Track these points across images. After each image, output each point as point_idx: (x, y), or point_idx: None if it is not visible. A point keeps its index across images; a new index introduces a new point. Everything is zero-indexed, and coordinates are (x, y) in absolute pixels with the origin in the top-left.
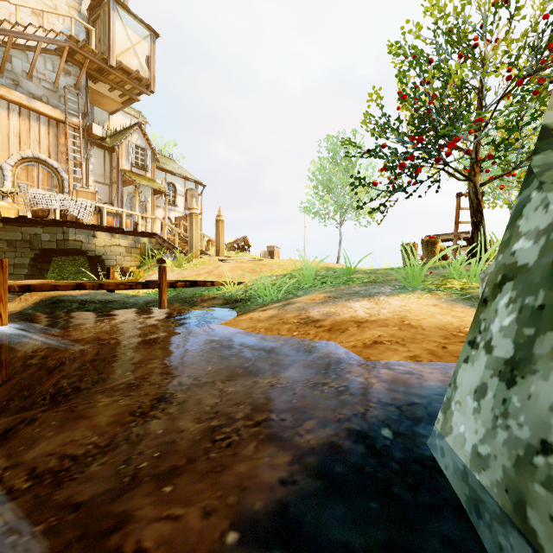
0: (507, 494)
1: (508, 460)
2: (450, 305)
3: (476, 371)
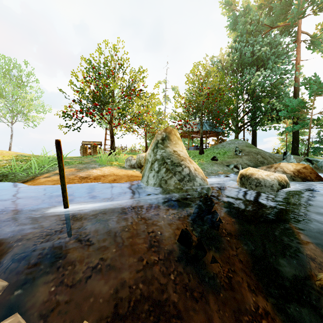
0: (159, 185)
1: (159, 181)
2: (121, 169)
3: (153, 174)
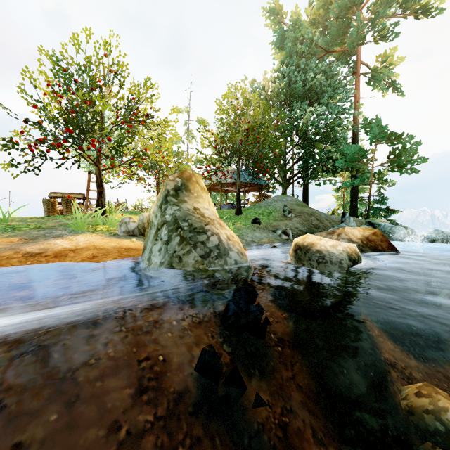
0: (169, 265)
1: (169, 258)
2: (110, 238)
3: (159, 246)
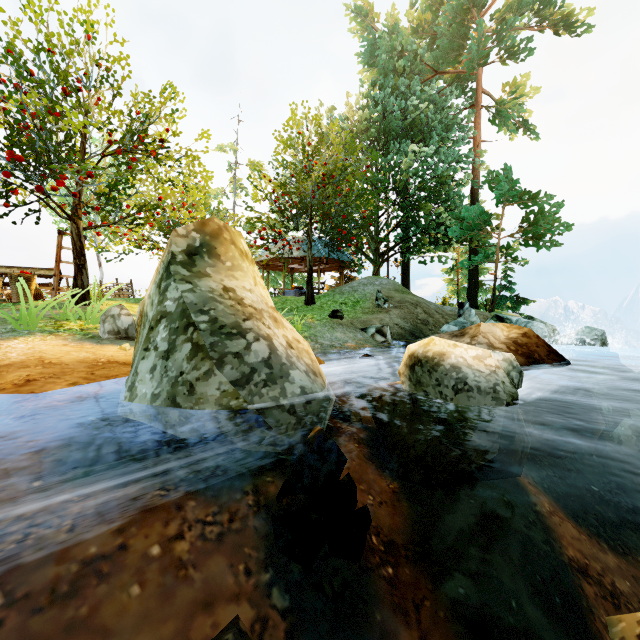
0: (169, 400)
1: (169, 387)
2: (80, 344)
3: (150, 361)
